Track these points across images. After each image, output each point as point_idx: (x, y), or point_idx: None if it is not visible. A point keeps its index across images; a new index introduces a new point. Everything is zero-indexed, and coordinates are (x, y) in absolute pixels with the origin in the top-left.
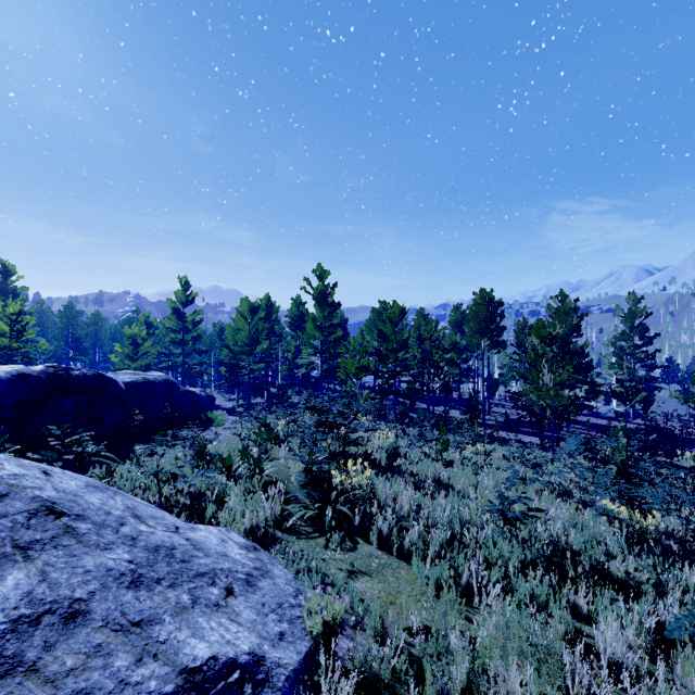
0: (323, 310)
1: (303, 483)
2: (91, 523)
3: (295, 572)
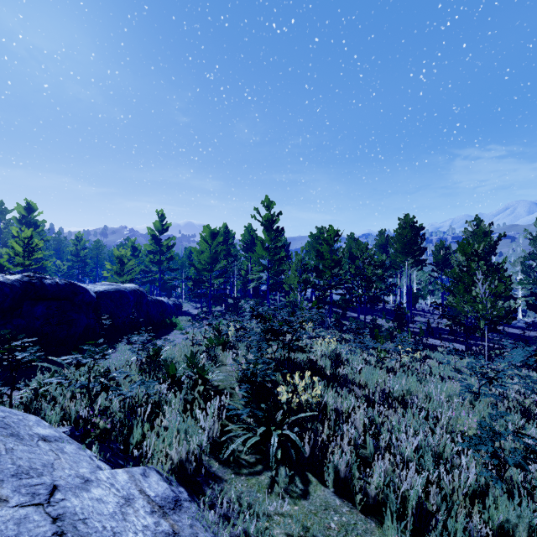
0: (269, 234)
1: (248, 394)
2: None
3: None
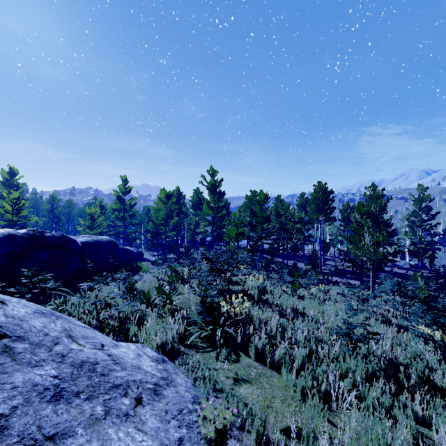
0: (213, 196)
1: (200, 311)
2: (29, 343)
3: (194, 379)
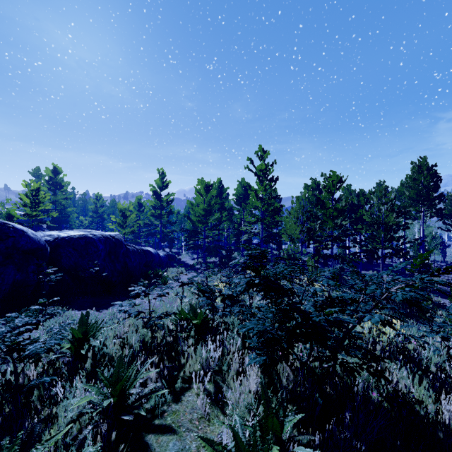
0: (263, 184)
1: None
2: None
3: None
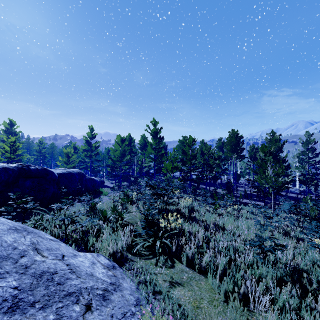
0: (155, 140)
1: (144, 225)
2: None
3: (137, 283)
